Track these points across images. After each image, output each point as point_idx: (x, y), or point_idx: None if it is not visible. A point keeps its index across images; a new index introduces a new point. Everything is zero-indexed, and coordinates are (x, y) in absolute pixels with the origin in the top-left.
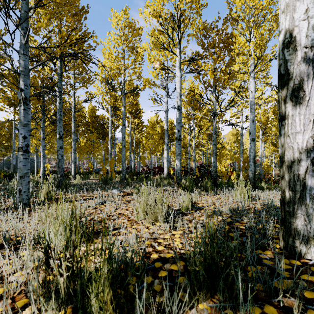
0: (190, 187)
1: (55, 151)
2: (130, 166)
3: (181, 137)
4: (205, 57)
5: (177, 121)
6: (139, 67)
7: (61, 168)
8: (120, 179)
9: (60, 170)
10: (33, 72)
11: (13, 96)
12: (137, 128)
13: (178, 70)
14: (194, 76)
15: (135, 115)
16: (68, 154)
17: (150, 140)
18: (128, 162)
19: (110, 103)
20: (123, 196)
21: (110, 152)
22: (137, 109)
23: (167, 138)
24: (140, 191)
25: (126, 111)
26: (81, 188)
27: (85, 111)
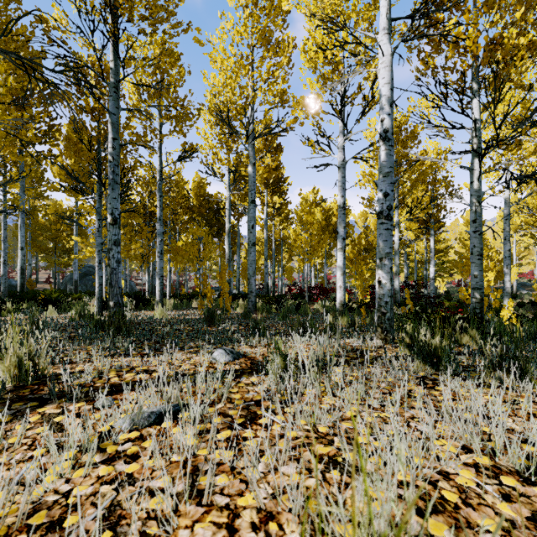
0: (445, 353)
1: (133, 256)
2: (266, 283)
3: (392, 210)
4: (455, 2)
5: (383, 171)
6: (283, 76)
7: (116, 288)
8: (244, 311)
9: (114, 292)
10: (78, 100)
11: (74, 166)
12: (278, 214)
13: (386, 37)
14: (422, 59)
15: (275, 188)
16: (166, 263)
17: (304, 233)
18: (263, 277)
19: (227, 164)
20: (239, 377)
21: (227, 258)
22: (278, 177)
23: (343, 224)
24: (290, 370)
25: (258, 181)
26: (148, 335)
27: (187, 186)
